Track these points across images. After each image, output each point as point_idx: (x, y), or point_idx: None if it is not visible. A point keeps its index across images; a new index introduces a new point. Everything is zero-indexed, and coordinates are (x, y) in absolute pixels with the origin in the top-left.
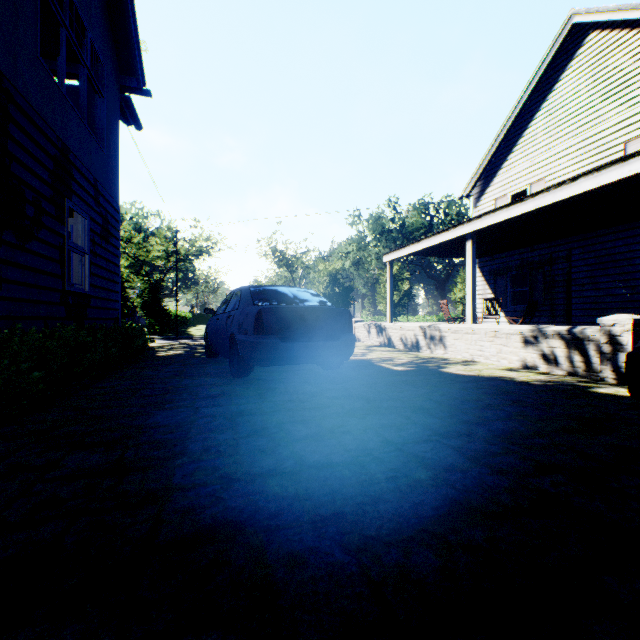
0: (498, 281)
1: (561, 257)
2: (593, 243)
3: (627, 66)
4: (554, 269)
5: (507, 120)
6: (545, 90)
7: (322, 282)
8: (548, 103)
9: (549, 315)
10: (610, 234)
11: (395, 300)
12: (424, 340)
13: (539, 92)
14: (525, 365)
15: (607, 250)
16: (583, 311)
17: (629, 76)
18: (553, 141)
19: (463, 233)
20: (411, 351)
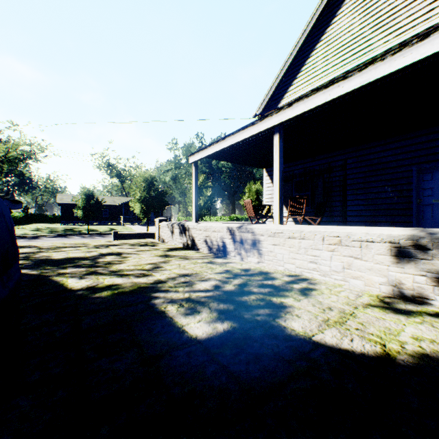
0: (285, 187)
1: (338, 166)
2: (365, 153)
3: (395, 1)
4: (332, 176)
5: (294, 48)
6: (324, 24)
7: (139, 186)
8: (327, 35)
9: (328, 215)
10: (380, 146)
11: (201, 204)
12: (233, 244)
13: (319, 26)
14: (401, 292)
15: (377, 159)
16: (357, 212)
17: (397, 9)
18: (331, 67)
19: (271, 125)
20: (217, 257)
